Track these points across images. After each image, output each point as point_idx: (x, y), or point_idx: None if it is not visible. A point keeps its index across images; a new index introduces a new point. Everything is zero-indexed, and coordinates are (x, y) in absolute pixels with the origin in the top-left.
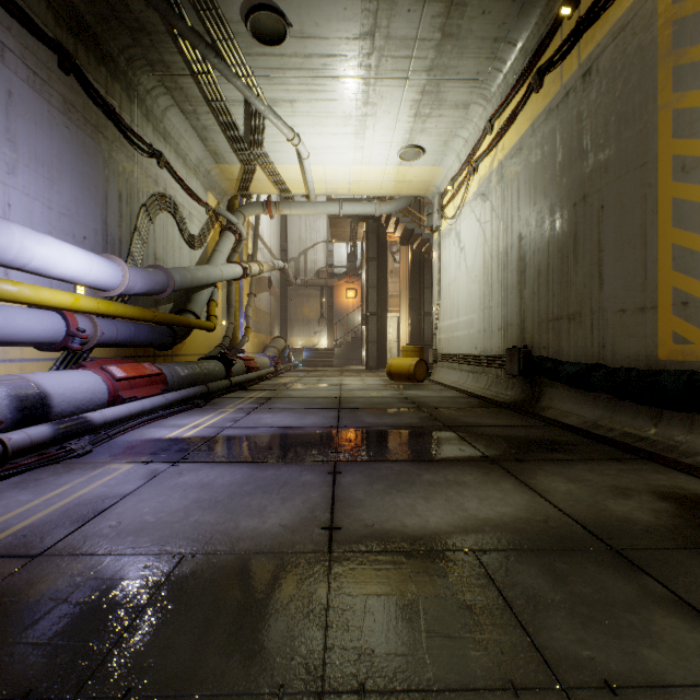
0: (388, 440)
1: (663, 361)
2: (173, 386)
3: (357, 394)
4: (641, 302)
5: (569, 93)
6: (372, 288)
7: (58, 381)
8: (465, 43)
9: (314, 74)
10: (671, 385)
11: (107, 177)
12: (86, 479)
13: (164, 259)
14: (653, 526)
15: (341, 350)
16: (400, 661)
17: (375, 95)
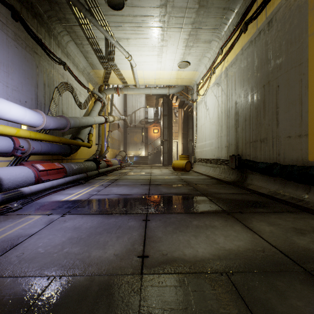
0: (174, 201)
1: (311, 161)
2: (69, 174)
3: (158, 177)
4: (299, 132)
5: (261, 32)
6: (165, 128)
7: (7, 171)
8: (210, 10)
9: (138, 25)
10: None
11: (38, 73)
12: (13, 225)
13: (67, 113)
14: None
15: (151, 157)
16: None
17: (167, 36)
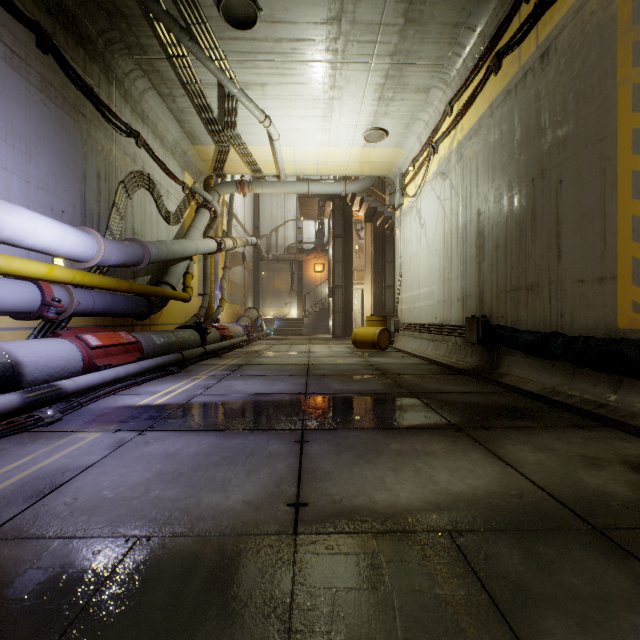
0: (355, 407)
1: (622, 330)
2: (149, 354)
3: (324, 361)
4: (600, 272)
5: (527, 74)
6: (338, 262)
7: (31, 349)
8: (427, 28)
9: (284, 58)
10: (631, 353)
11: (86, 154)
12: (50, 449)
13: (142, 234)
14: (632, 501)
15: (310, 320)
16: None
17: (342, 79)
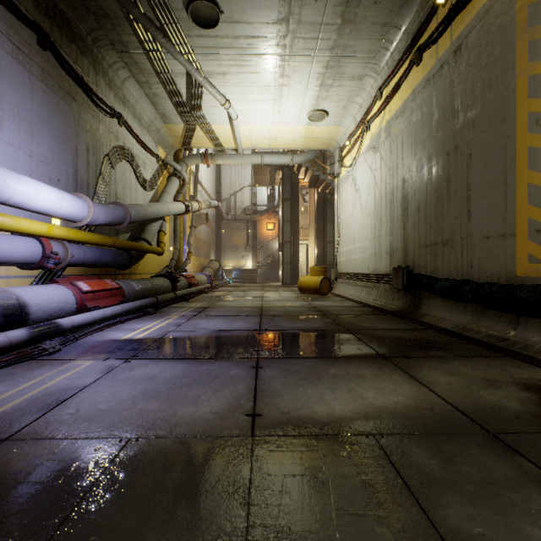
0: (300, 340)
1: (520, 277)
2: (129, 298)
3: (275, 304)
4: (502, 230)
5: (443, 65)
6: (287, 221)
7: (35, 293)
8: (360, 27)
9: (241, 52)
10: (527, 296)
11: (77, 132)
12: (54, 373)
13: (123, 198)
14: (521, 413)
15: (263, 270)
16: (314, 538)
17: (289, 69)
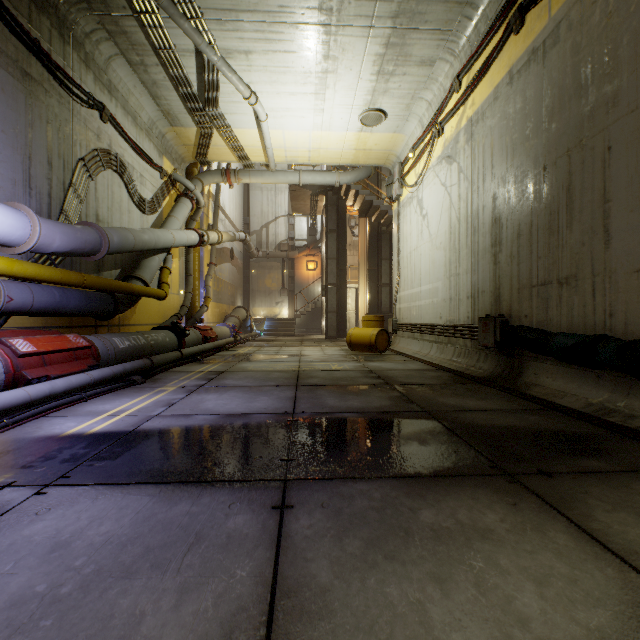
0: (358, 435)
1: None
2: (107, 360)
3: (317, 366)
4: None
5: (560, 24)
6: (332, 259)
7: None
8: None
9: (270, 19)
10: None
11: (31, 121)
12: None
13: (109, 221)
14: None
15: (302, 320)
16: None
17: (336, 47)
